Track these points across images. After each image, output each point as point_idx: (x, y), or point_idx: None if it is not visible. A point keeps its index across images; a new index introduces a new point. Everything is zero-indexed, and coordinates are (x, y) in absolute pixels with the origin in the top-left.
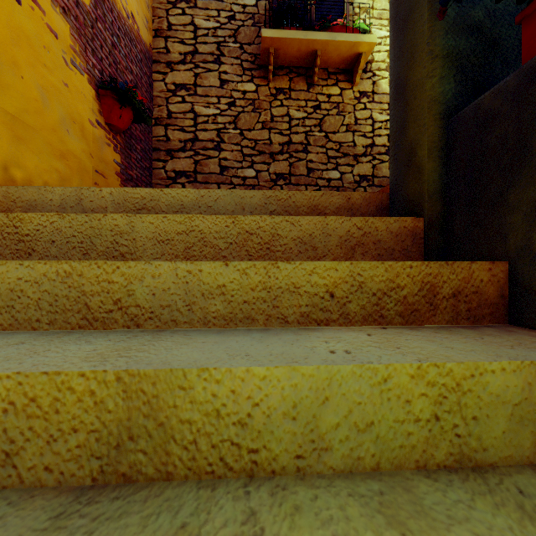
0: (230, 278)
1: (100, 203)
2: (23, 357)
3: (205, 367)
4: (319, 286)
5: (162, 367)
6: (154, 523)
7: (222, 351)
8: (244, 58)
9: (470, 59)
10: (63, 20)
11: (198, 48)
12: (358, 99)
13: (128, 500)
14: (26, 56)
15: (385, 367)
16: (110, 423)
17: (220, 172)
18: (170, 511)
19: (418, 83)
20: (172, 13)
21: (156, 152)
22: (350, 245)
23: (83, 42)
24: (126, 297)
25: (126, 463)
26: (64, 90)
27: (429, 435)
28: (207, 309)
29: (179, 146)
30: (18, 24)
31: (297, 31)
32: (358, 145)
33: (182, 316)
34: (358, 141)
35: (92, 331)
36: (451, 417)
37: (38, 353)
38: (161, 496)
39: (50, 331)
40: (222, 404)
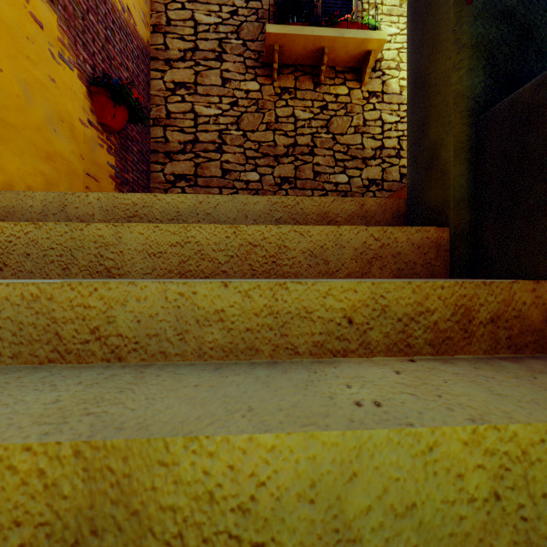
0: (230, 301)
1: (86, 210)
2: None
3: (194, 434)
4: (335, 310)
5: (136, 435)
6: None
7: (218, 402)
8: (248, 55)
9: (501, 49)
10: (49, 9)
11: (198, 45)
12: (367, 99)
13: None
14: (6, 47)
15: (431, 431)
16: (65, 513)
17: (222, 175)
18: None
19: (441, 76)
20: (171, 8)
21: (154, 155)
22: (366, 259)
23: (72, 34)
24: (105, 325)
25: None
26: (50, 85)
27: (487, 518)
28: (202, 338)
29: (179, 148)
30: None
31: (303, 27)
32: (366, 147)
33: (172, 346)
34: (367, 144)
35: (64, 366)
36: (516, 495)
37: None
38: None
39: (13, 366)
40: (216, 484)
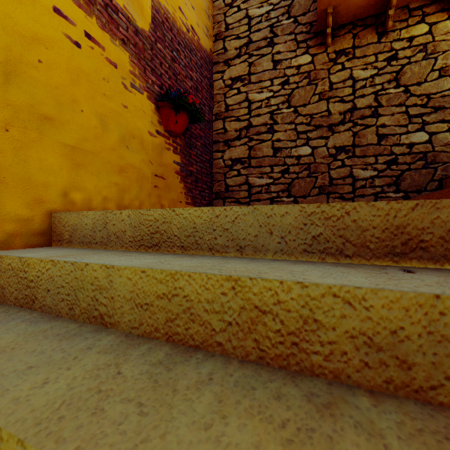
0: None
1: (120, 227)
2: None
3: None
4: None
5: None
6: None
7: None
8: (299, 30)
9: None
10: (122, 50)
11: (251, 38)
12: None
13: None
14: (86, 91)
15: None
16: None
17: (273, 154)
18: None
19: None
20: (228, 14)
21: (215, 145)
22: None
23: (142, 64)
24: None
25: None
26: (123, 111)
27: None
28: None
29: (235, 135)
30: (77, 66)
31: None
32: None
33: None
34: None
35: None
36: None
37: None
38: None
39: None
40: None
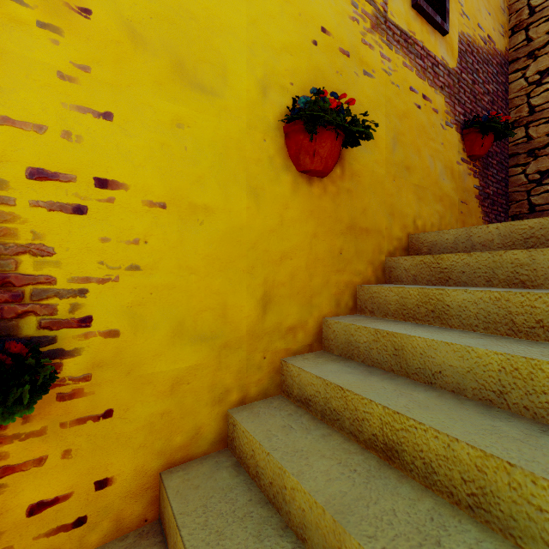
0: None
1: (486, 237)
2: (495, 346)
3: None
4: None
5: None
6: None
7: None
8: None
9: None
10: (440, 96)
11: None
12: None
13: None
14: (422, 141)
15: None
16: None
17: None
18: None
19: None
20: None
21: (512, 158)
22: None
23: (452, 101)
24: (547, 319)
25: None
26: (441, 149)
27: None
28: None
29: (546, 141)
30: (419, 123)
31: None
32: None
33: None
34: None
35: (518, 339)
36: None
37: (501, 345)
38: None
39: (485, 333)
40: None
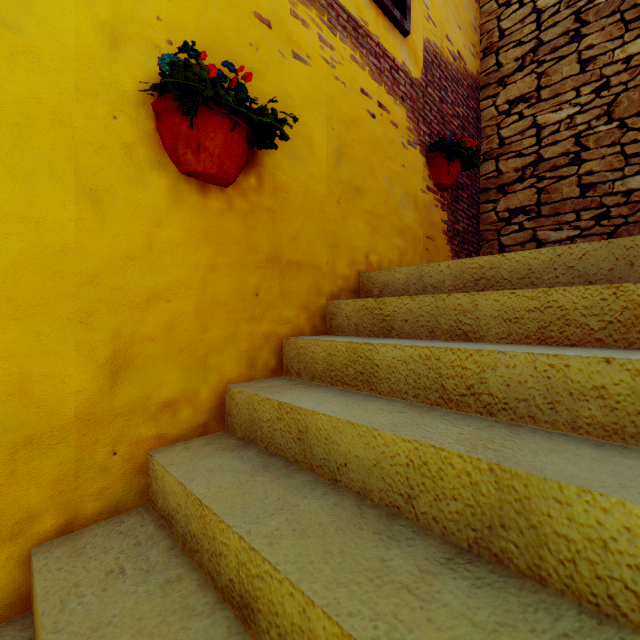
0: (613, 379)
1: (438, 278)
2: (410, 426)
3: (586, 488)
4: None
5: (533, 472)
6: (533, 613)
7: (606, 474)
8: (628, 5)
9: None
10: (401, 108)
11: (542, 39)
12: None
13: (503, 579)
14: (378, 158)
15: None
16: (483, 504)
17: (580, 194)
18: (548, 613)
19: None
20: (504, 17)
21: (484, 194)
22: None
23: (415, 117)
24: (478, 384)
25: (498, 546)
26: (402, 171)
27: None
28: (576, 412)
29: (514, 176)
30: (373, 136)
31: None
32: None
33: (541, 413)
34: None
35: (448, 410)
36: None
37: (419, 425)
38: (535, 594)
39: (415, 403)
40: (610, 536)
